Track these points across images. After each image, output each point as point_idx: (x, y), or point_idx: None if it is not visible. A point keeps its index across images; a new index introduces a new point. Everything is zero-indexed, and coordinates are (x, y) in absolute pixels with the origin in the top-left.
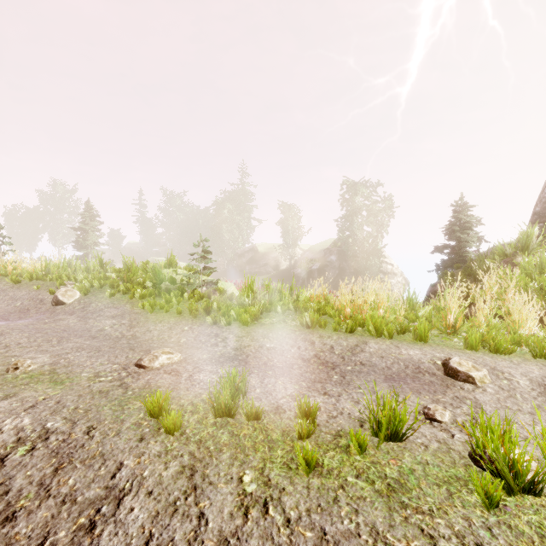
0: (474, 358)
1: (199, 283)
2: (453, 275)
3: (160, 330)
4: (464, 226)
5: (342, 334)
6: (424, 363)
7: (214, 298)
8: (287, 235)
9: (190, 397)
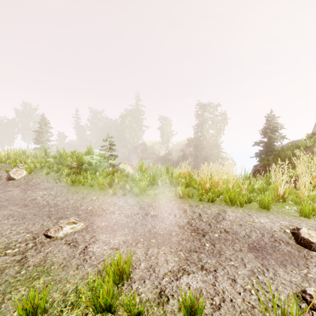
0: (312, 225)
1: (106, 165)
2: (268, 159)
3: (75, 199)
4: (273, 129)
5: (206, 204)
6: (276, 232)
7: (116, 175)
8: (164, 136)
9: (77, 280)
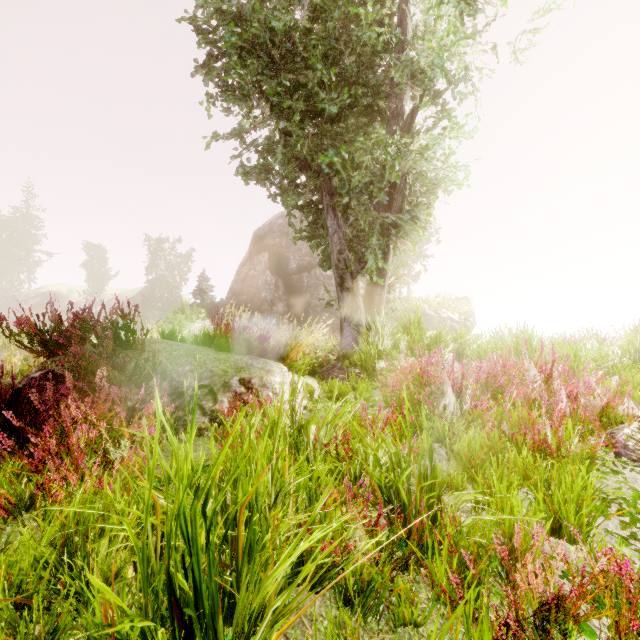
0: None
1: None
2: None
3: None
4: (204, 291)
5: None
6: None
7: None
8: (92, 279)
9: None
